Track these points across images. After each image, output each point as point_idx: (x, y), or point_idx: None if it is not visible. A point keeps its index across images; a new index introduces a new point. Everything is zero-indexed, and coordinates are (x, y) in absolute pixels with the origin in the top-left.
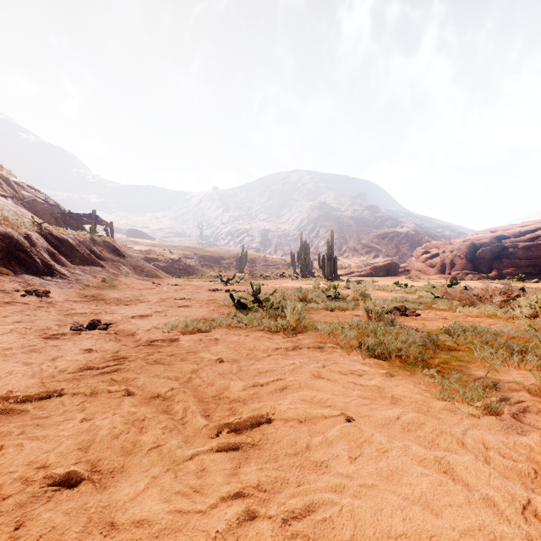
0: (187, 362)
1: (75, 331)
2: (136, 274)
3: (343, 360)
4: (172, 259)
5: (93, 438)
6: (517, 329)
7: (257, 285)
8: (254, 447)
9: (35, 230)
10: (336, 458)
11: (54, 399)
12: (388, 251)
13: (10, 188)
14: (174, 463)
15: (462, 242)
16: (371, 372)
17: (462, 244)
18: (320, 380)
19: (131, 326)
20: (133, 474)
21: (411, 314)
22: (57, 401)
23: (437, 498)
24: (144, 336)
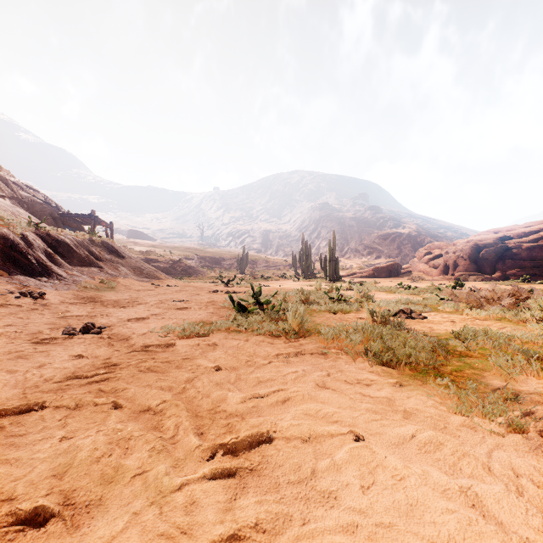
0: (182, 369)
1: (67, 335)
2: (135, 275)
3: (349, 368)
4: (173, 260)
5: (70, 462)
6: (530, 333)
7: (257, 287)
8: (253, 473)
9: (31, 230)
10: (345, 487)
11: (34, 413)
12: (390, 252)
13: (8, 189)
14: (160, 495)
15: (465, 242)
16: (380, 381)
17: (465, 245)
18: (325, 391)
19: (126, 330)
20: (111, 509)
21: (417, 316)
22: (36, 415)
23: (468, 542)
24: (139, 340)
